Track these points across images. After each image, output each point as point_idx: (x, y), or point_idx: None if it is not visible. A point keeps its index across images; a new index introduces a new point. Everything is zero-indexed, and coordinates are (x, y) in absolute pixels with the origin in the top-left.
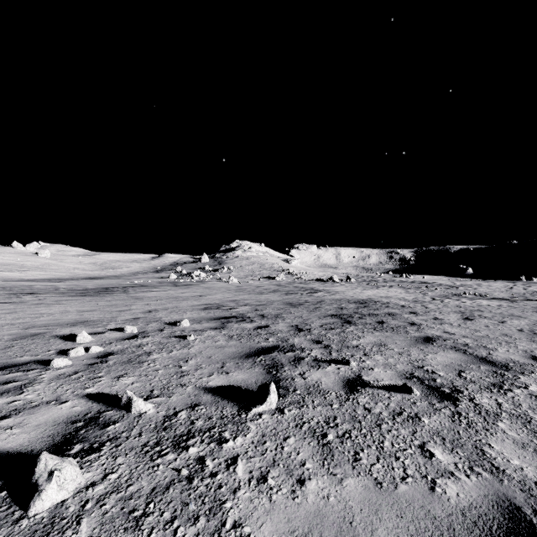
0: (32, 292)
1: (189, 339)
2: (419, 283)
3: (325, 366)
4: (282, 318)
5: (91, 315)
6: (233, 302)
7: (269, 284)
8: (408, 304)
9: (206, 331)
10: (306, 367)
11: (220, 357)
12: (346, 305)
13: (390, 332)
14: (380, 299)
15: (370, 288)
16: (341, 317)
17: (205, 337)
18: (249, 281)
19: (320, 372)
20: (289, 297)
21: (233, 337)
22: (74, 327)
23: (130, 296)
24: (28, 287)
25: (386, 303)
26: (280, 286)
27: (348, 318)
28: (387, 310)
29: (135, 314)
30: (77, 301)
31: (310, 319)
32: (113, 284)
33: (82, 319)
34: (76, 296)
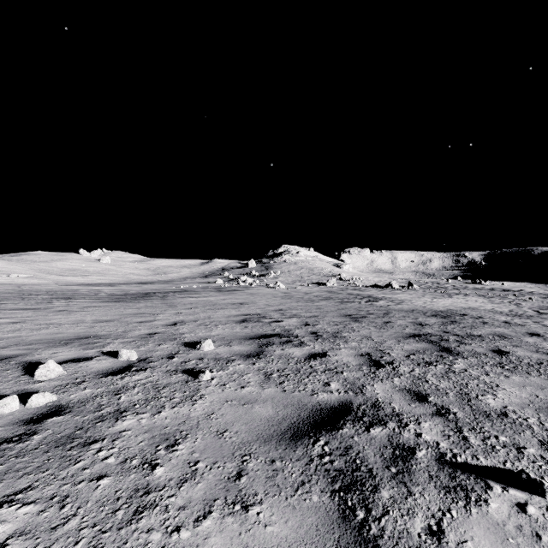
0: (69, 297)
1: (201, 378)
2: (500, 290)
3: (480, 491)
4: (343, 339)
5: (101, 328)
6: (278, 312)
7: (319, 291)
8: (511, 319)
9: (234, 360)
10: (433, 491)
11: (240, 436)
12: (424, 320)
13: (538, 376)
14: (464, 311)
15: (440, 296)
16: (430, 340)
17: (227, 375)
18: (297, 287)
19: (482, 528)
20: (345, 306)
21: (272, 377)
22: (63, 347)
23: (165, 303)
24: (72, 291)
25: (478, 317)
26: (332, 293)
27: (441, 342)
28: (488, 328)
29: (155, 327)
30: (104, 308)
31: (384, 342)
32: (158, 288)
33: (87, 333)
34: (109, 302)
